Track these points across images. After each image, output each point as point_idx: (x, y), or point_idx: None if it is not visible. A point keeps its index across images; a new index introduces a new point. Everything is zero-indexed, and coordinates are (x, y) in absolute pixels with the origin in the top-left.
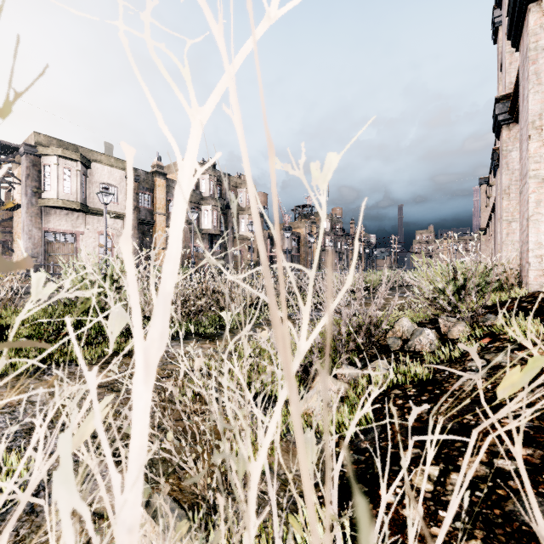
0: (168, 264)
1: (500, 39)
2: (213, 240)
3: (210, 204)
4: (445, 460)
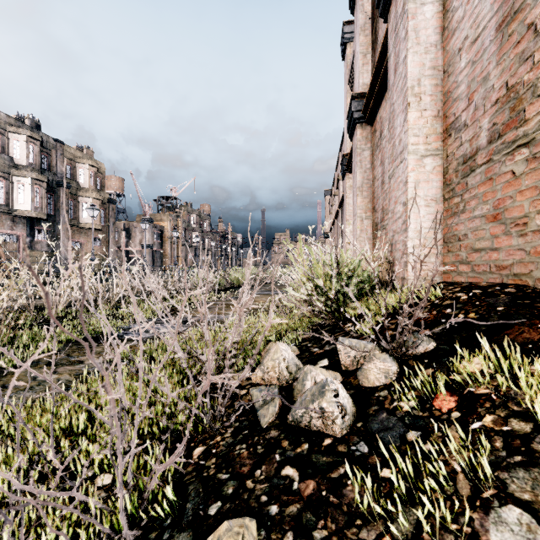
0: None
1: (348, 55)
2: (35, 227)
3: (28, 176)
4: None
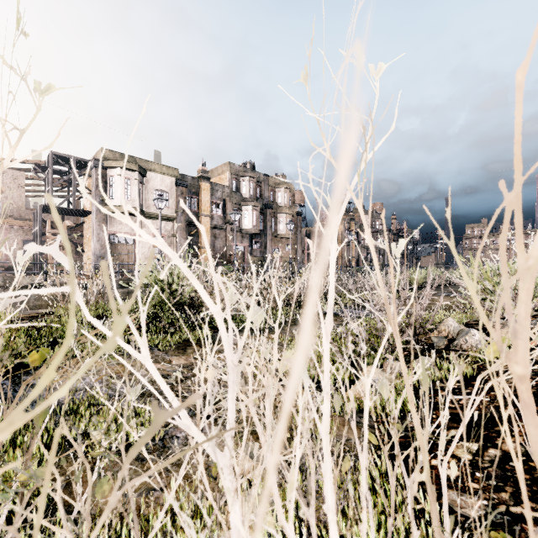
0: (330, 292)
1: None
2: (253, 239)
3: (250, 204)
4: (484, 439)
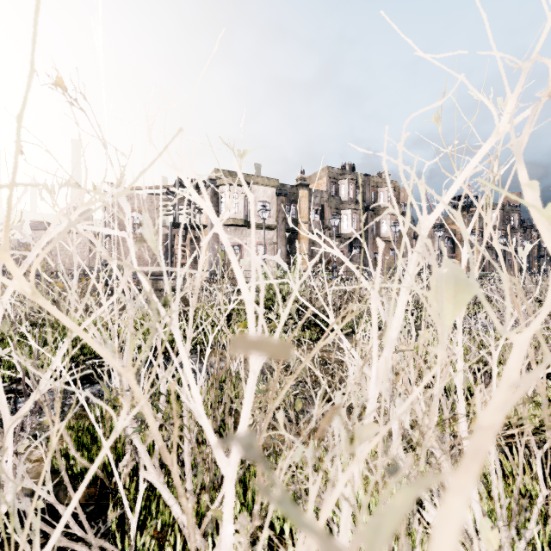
0: None
1: None
2: (352, 244)
3: (349, 208)
4: None
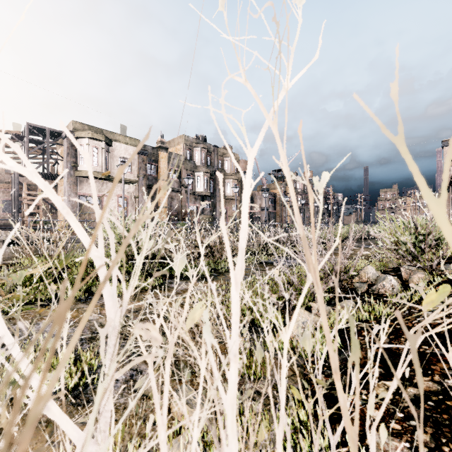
0: (242, 233)
1: None
2: (204, 200)
3: (202, 171)
4: (403, 378)
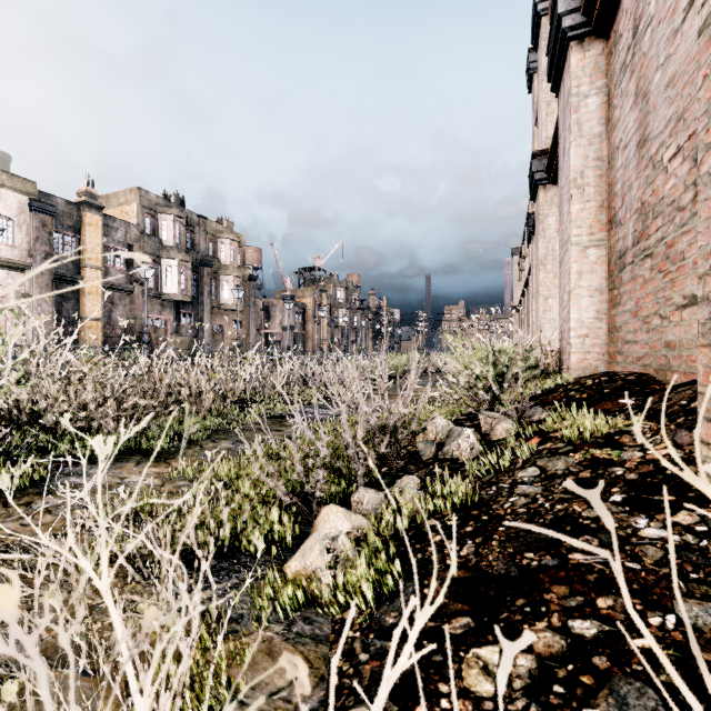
0: None
1: (535, 88)
2: (181, 310)
3: (175, 257)
4: (506, 632)
